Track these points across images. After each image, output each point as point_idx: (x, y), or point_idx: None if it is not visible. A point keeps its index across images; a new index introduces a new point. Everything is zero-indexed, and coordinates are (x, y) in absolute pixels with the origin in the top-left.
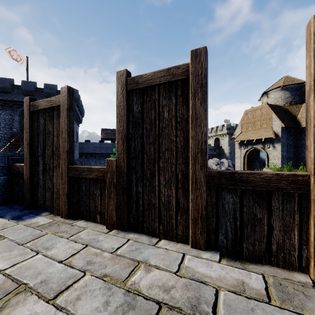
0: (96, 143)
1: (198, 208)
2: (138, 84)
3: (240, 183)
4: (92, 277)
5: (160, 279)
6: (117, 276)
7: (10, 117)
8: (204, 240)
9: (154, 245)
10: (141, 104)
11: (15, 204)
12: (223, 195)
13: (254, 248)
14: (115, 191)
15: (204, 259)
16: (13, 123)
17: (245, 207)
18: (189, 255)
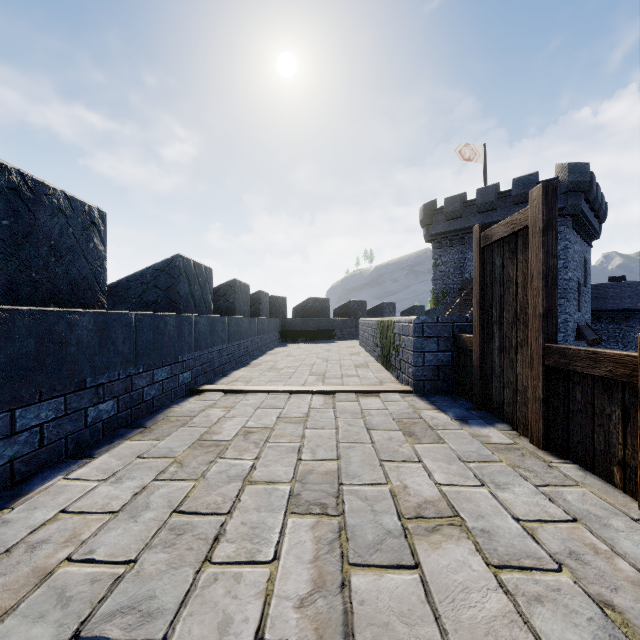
0: None
1: None
2: None
3: None
4: (576, 587)
5: None
6: None
7: (461, 256)
8: None
9: None
10: None
11: (461, 397)
12: None
13: None
14: None
15: None
16: (464, 264)
17: None
18: None
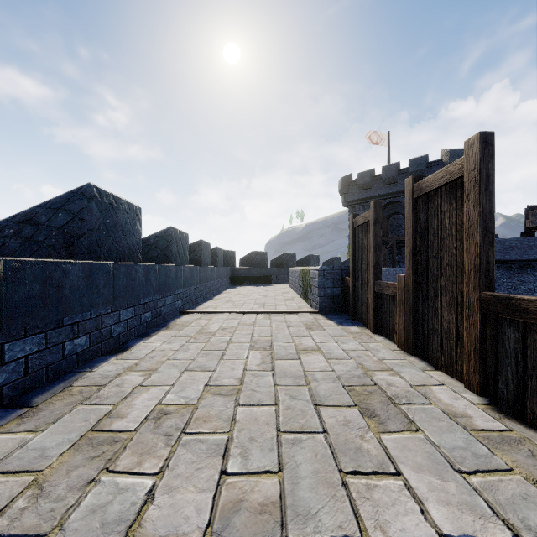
0: (512, 239)
1: (471, 340)
2: (422, 190)
3: (518, 313)
4: (353, 362)
5: (396, 383)
6: (370, 370)
7: None
8: (477, 382)
9: (425, 371)
10: (426, 212)
11: (345, 315)
12: (503, 328)
13: None
14: (403, 310)
15: (464, 398)
16: None
17: (529, 350)
18: (451, 389)
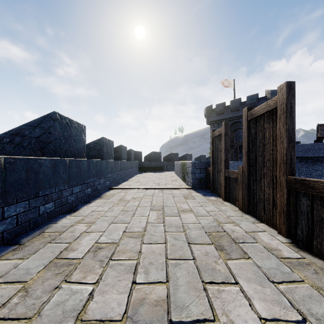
0: (308, 144)
1: (281, 205)
2: (252, 115)
3: (308, 189)
4: (212, 218)
5: (237, 230)
6: (222, 223)
7: None
8: (285, 229)
9: (254, 223)
10: (255, 128)
11: (208, 190)
12: (300, 198)
13: (321, 247)
14: (241, 187)
15: (277, 239)
16: None
17: (315, 210)
18: (270, 234)
